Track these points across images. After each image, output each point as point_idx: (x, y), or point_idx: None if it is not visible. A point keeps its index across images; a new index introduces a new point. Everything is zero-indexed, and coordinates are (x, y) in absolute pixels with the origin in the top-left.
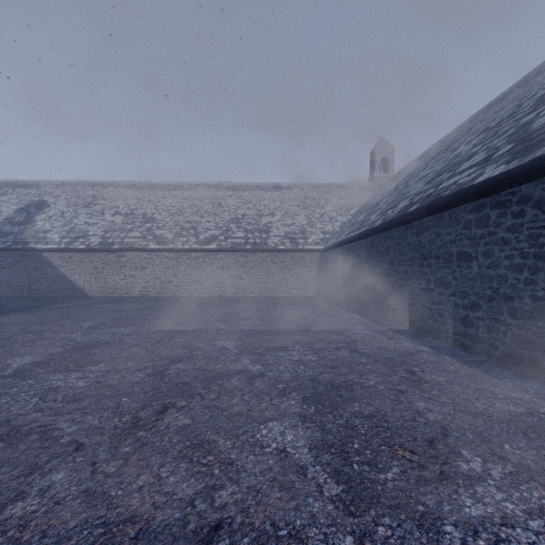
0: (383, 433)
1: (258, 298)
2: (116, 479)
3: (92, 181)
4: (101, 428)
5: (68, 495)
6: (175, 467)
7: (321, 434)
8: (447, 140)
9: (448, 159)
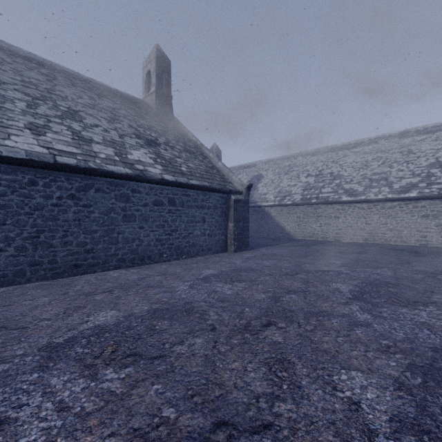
0: None
1: None
2: None
3: (286, 155)
4: None
5: None
6: None
7: None
8: None
9: None
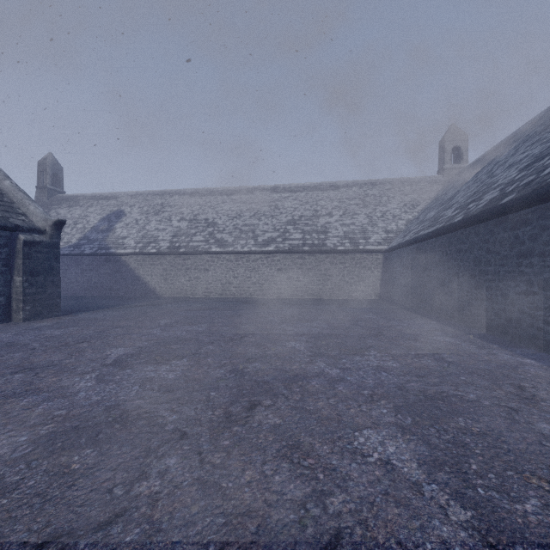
0: (505, 456)
1: (317, 300)
2: (223, 471)
3: (160, 191)
4: (198, 420)
5: (184, 480)
6: (277, 466)
7: (427, 449)
8: (541, 120)
9: (549, 140)
